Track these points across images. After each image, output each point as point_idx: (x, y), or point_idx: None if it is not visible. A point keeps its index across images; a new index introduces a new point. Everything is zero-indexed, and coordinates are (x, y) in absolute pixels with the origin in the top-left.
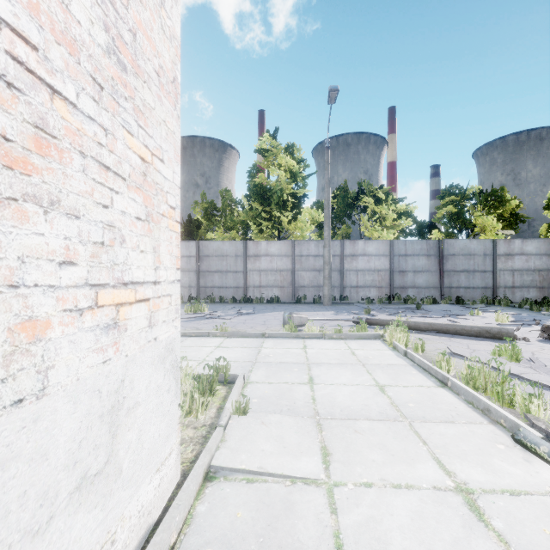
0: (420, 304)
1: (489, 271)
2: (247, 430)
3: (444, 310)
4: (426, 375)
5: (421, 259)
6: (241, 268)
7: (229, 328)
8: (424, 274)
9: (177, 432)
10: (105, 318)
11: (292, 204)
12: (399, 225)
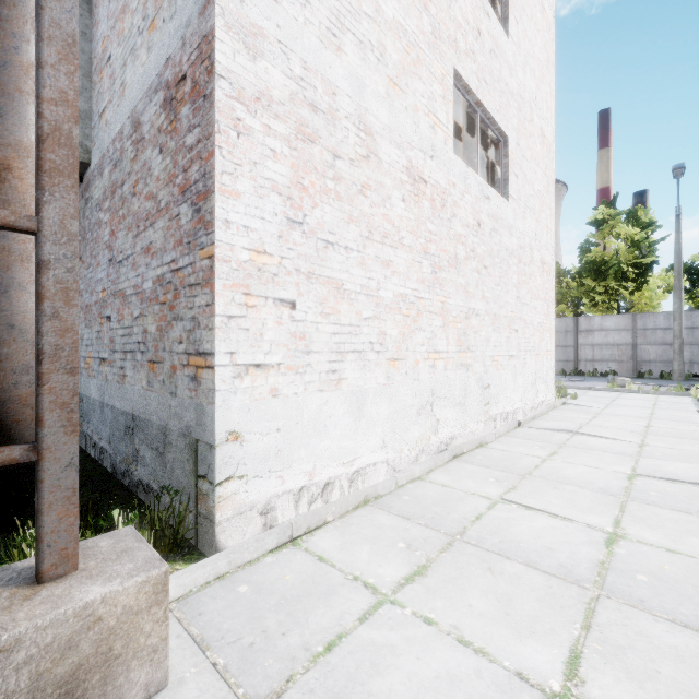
0: None
1: None
2: (576, 401)
3: None
4: (697, 405)
5: None
6: (571, 343)
7: None
8: None
9: (554, 391)
10: (546, 356)
11: (634, 274)
12: None
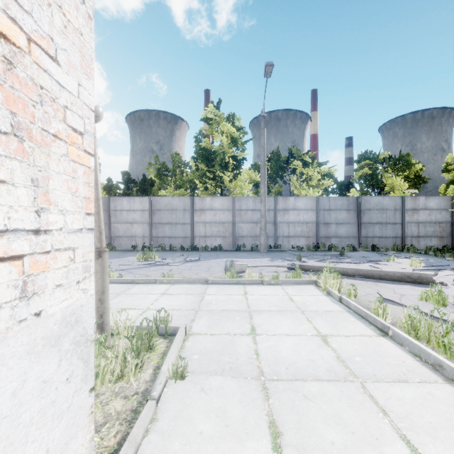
0: (343, 251)
1: (398, 224)
2: (184, 402)
3: (364, 257)
4: (364, 322)
5: (342, 213)
6: (189, 220)
7: (175, 275)
8: (344, 226)
9: (87, 427)
10: None
11: (233, 165)
12: (322, 185)
